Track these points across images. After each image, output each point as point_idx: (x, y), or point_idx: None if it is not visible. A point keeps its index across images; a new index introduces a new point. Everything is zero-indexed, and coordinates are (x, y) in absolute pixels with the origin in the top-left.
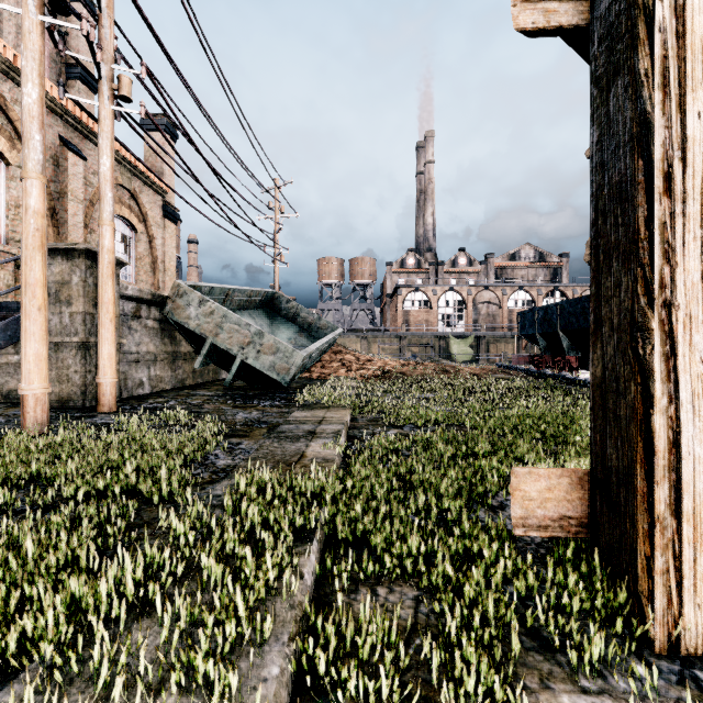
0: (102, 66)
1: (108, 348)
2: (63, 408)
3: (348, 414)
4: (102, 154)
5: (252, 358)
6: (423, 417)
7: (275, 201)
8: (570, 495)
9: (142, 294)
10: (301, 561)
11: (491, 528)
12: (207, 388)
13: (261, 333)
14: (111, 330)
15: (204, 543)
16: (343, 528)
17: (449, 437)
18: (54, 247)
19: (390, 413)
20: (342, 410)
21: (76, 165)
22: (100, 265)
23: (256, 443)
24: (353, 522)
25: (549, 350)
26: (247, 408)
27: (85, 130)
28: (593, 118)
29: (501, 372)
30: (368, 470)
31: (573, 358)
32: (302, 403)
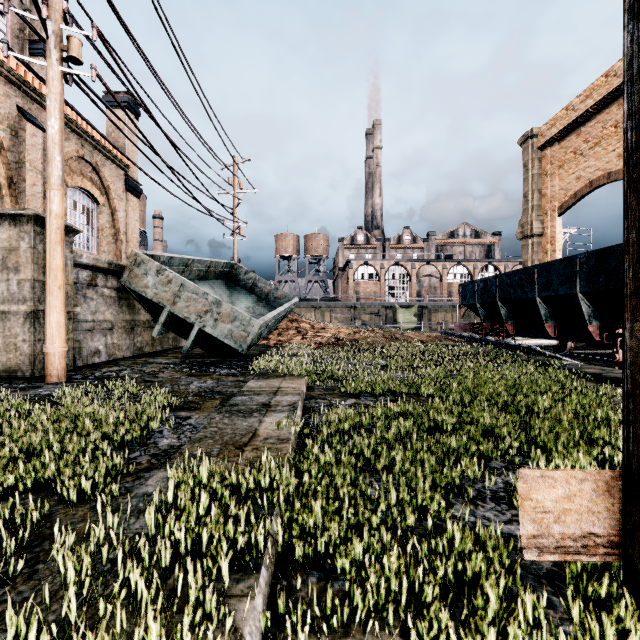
0: (49, 24)
1: (56, 316)
2: (10, 378)
3: (304, 383)
4: (50, 116)
5: (209, 326)
6: (380, 387)
7: (234, 177)
8: (595, 506)
9: (98, 263)
10: (242, 612)
11: (485, 540)
12: (165, 355)
13: (219, 302)
14: (60, 297)
15: (112, 579)
16: (300, 548)
17: (410, 409)
18: (0, 212)
19: (346, 381)
20: (298, 379)
21: (35, 136)
22: (48, 230)
23: (207, 417)
24: (312, 535)
25: (488, 319)
26: (202, 376)
27: (44, 102)
28: (634, 8)
29: (446, 339)
30: (328, 455)
31: (511, 326)
32: (258, 371)
